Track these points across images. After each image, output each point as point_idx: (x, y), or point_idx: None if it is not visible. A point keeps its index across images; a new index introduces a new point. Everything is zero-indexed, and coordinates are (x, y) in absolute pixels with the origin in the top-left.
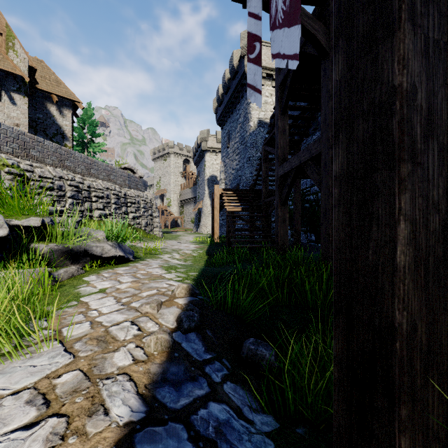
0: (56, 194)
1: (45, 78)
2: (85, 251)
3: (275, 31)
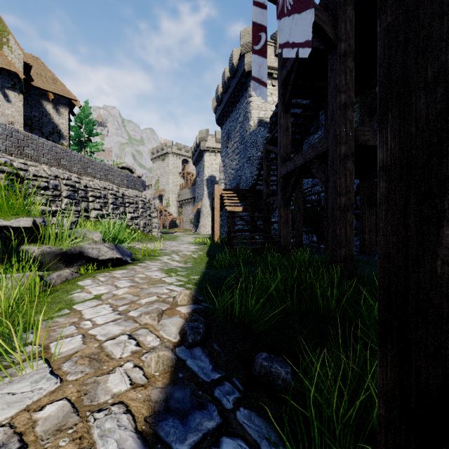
0: (51, 194)
1: (40, 76)
2: (80, 253)
3: (283, 19)
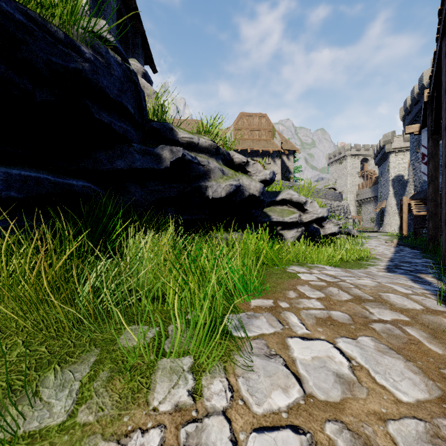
0: None
1: None
2: (349, 233)
3: None
